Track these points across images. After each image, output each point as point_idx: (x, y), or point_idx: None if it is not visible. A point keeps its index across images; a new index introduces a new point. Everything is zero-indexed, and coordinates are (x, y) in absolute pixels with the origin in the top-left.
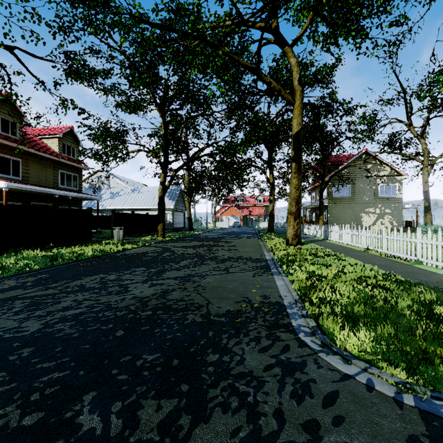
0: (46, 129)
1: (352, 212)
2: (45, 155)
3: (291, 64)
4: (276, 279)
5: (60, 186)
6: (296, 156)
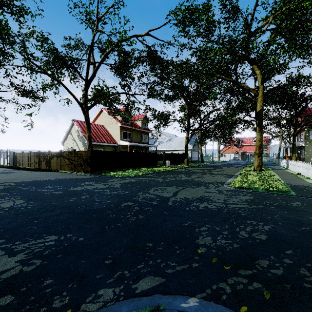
0: (136, 116)
1: None
2: (137, 129)
3: (256, 73)
4: (230, 179)
5: (142, 141)
6: (259, 123)
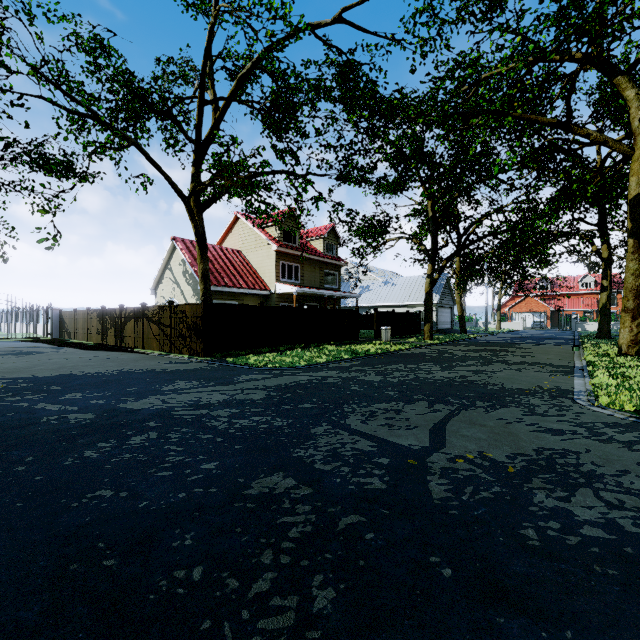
0: (311, 231)
1: None
2: (315, 257)
3: (626, 98)
4: (575, 379)
5: (324, 286)
6: (635, 230)
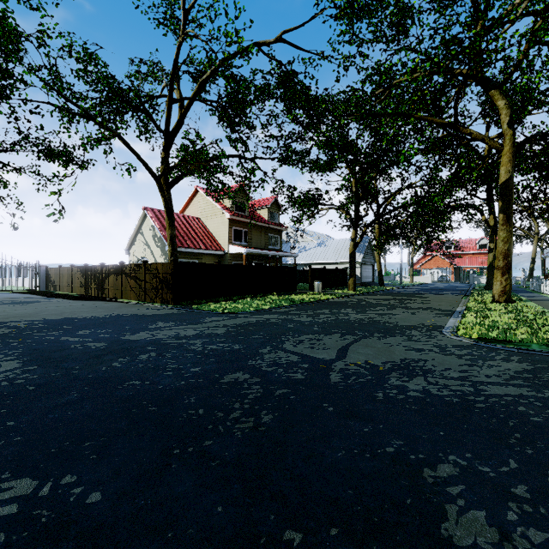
0: (258, 202)
1: None
2: (261, 224)
3: (498, 107)
4: (450, 319)
5: (269, 247)
6: (504, 207)
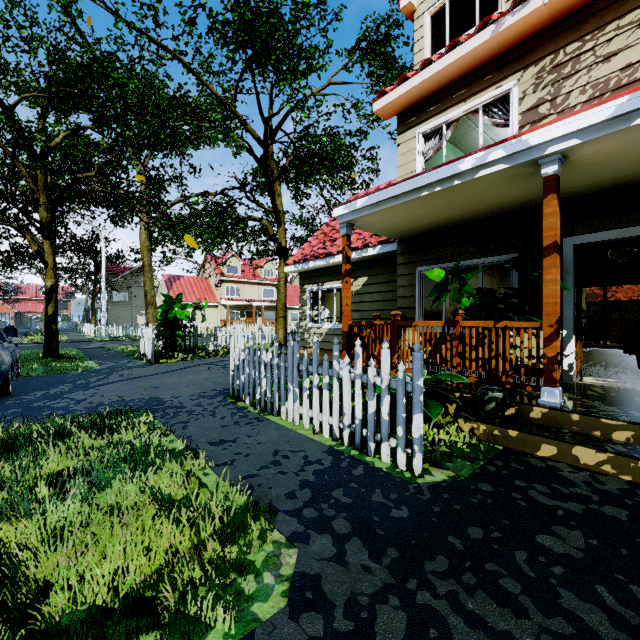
0: None
1: (129, 314)
2: None
3: None
4: None
5: None
6: None
